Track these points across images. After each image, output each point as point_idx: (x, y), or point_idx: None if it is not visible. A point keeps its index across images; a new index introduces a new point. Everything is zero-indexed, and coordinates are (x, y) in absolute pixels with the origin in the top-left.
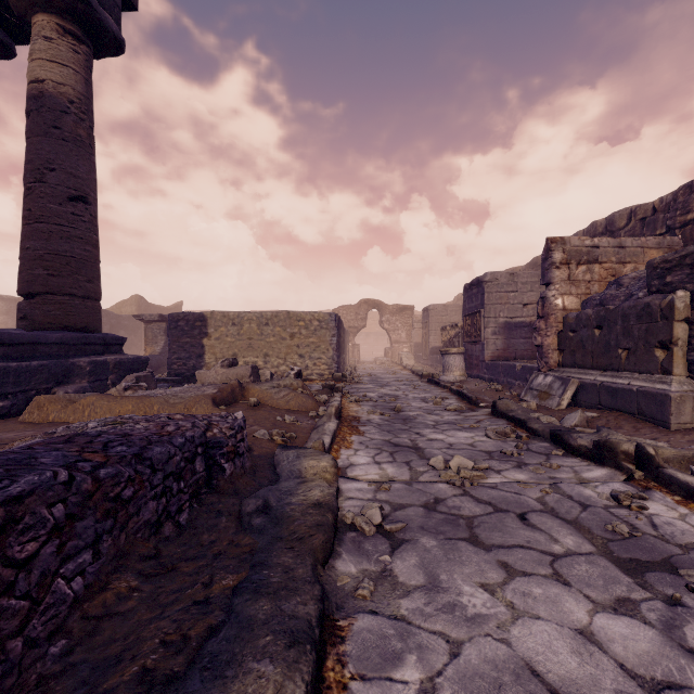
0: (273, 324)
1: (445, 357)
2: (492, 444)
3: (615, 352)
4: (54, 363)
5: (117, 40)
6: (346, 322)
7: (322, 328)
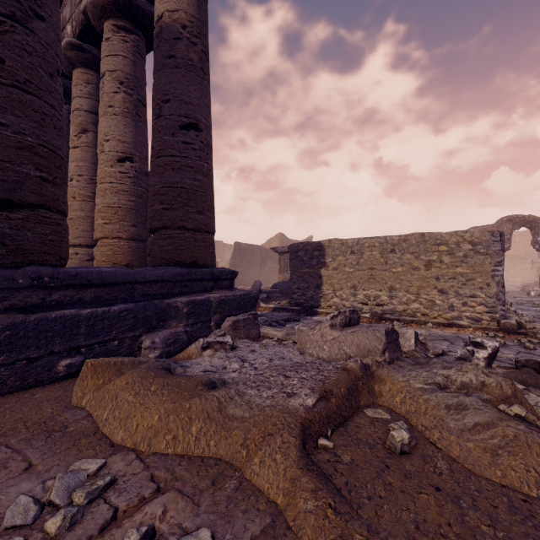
0: (401, 251)
1: None
2: None
3: None
4: (143, 306)
5: None
6: None
7: (477, 252)
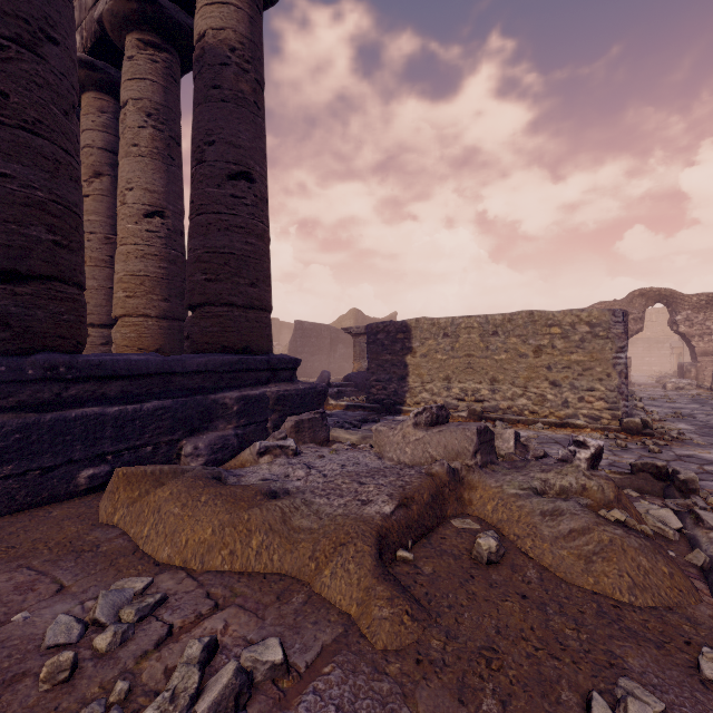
0: (505, 333)
1: None
2: None
3: None
4: (183, 403)
5: None
6: None
7: (596, 336)
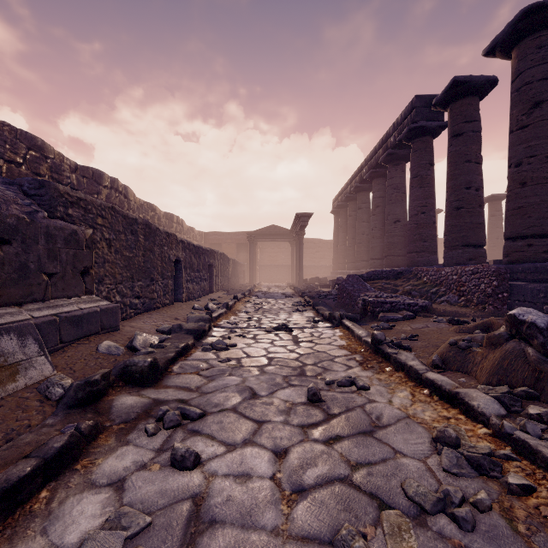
0: None
1: None
2: (242, 341)
3: (39, 278)
4: None
5: None
6: None
7: None
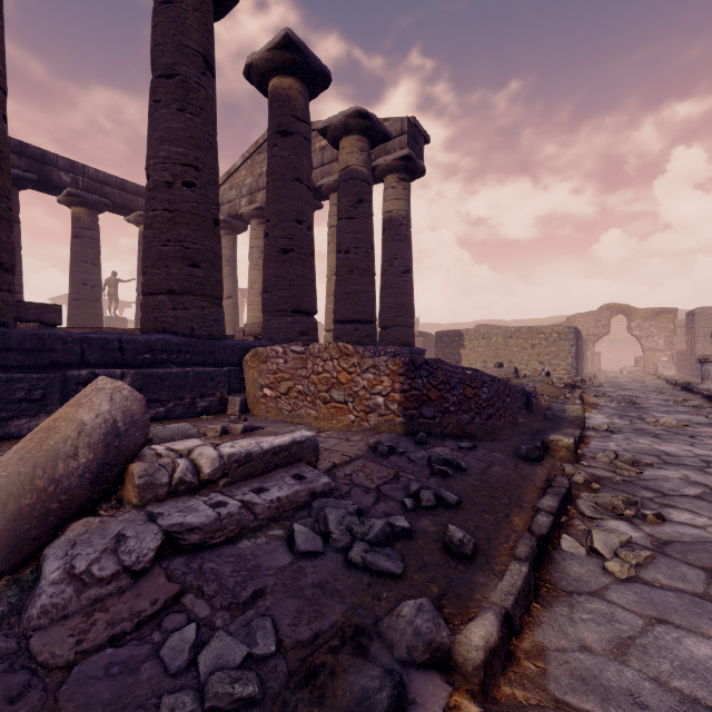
0: (516, 337)
1: (704, 365)
2: (707, 420)
3: None
4: None
5: (423, 171)
6: (583, 330)
7: (561, 339)
